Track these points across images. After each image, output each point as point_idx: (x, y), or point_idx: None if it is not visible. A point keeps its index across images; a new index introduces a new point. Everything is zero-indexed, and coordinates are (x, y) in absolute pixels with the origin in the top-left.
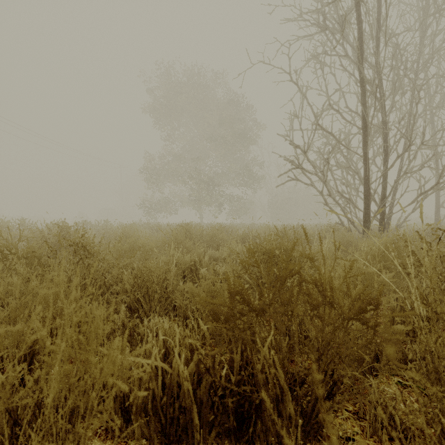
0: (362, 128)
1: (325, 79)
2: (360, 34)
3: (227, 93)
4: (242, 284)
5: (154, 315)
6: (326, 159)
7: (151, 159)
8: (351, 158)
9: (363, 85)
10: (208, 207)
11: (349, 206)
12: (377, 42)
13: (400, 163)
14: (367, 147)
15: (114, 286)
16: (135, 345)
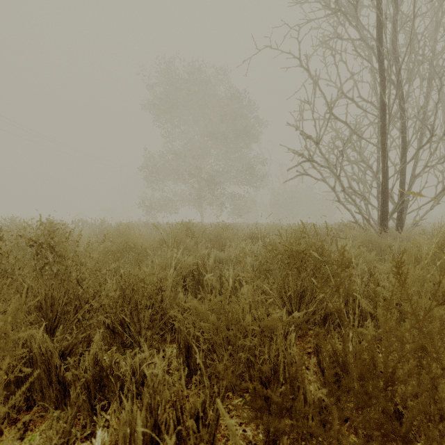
0: (380, 117)
1: (337, 66)
2: (380, 11)
3: (228, 90)
4: (366, 368)
5: (144, 341)
6: (340, 151)
7: (151, 157)
8: (362, 152)
9: (383, 68)
10: (210, 206)
11: (365, 203)
12: (395, 24)
13: (416, 157)
14: (386, 137)
15: (90, 300)
16: (113, 390)
